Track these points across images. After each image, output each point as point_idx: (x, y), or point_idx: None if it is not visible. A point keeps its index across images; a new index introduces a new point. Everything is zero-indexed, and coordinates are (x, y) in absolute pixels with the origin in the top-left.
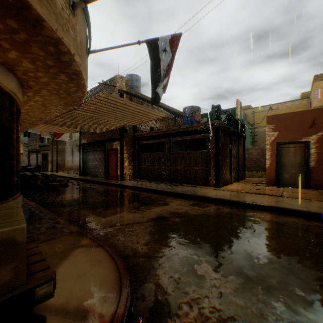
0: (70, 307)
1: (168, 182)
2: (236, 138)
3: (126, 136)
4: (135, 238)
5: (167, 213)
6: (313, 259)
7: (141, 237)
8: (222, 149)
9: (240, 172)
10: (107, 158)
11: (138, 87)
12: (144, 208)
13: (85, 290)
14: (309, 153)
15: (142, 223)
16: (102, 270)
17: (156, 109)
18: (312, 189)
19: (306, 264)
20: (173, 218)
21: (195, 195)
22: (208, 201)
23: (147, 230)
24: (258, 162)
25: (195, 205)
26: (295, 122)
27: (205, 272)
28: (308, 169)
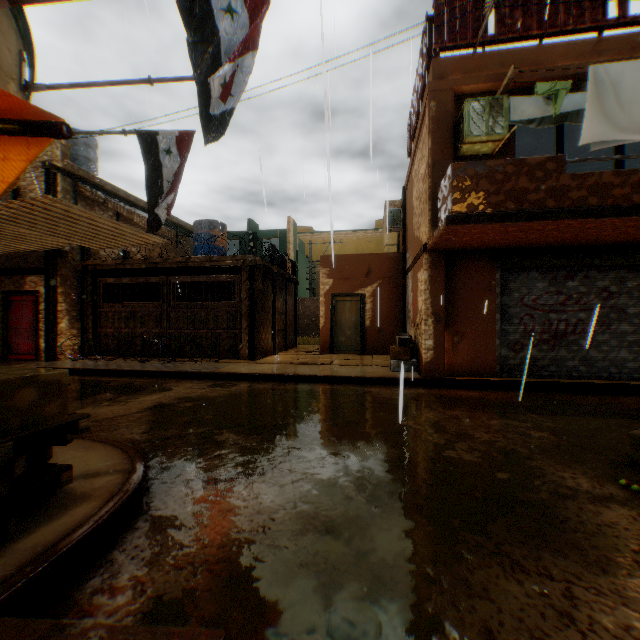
0: (74, 476)
1: (166, 358)
2: (283, 283)
3: (64, 265)
4: (126, 431)
5: (172, 399)
6: (332, 413)
7: (136, 428)
8: (260, 300)
9: (290, 336)
10: (8, 311)
11: (91, 161)
12: (126, 398)
13: (84, 466)
14: (366, 309)
15: (130, 415)
16: (97, 452)
17: (137, 217)
18: (369, 355)
19: (324, 417)
20: (182, 404)
21: (217, 372)
22: (237, 379)
23: (143, 421)
24: (318, 321)
25: (216, 386)
26: (352, 268)
27: (226, 439)
28: (365, 329)
